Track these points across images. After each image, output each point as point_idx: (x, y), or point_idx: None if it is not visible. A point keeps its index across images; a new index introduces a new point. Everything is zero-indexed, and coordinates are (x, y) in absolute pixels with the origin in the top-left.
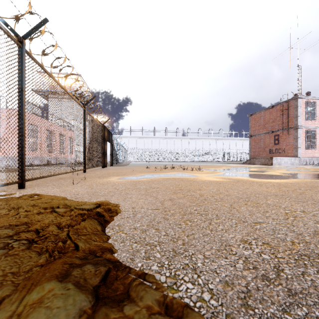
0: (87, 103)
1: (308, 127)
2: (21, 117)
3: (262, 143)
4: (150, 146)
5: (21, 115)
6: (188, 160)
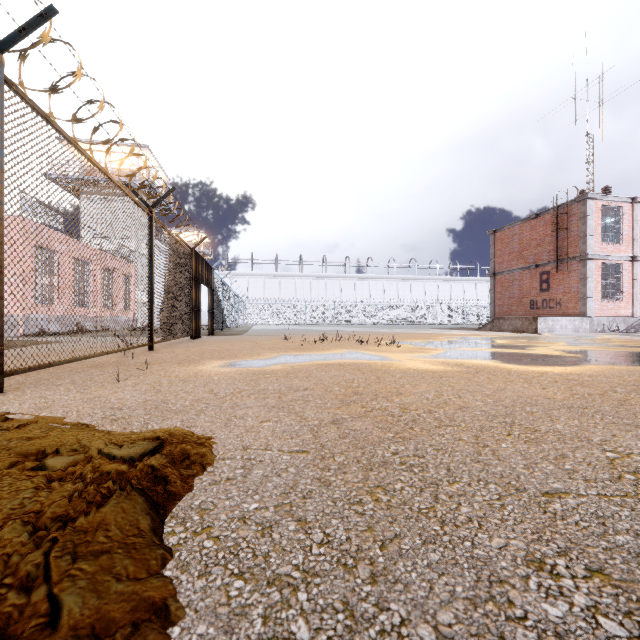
0: (156, 203)
1: (607, 257)
2: None
3: (517, 289)
4: (292, 293)
5: None
6: (368, 321)
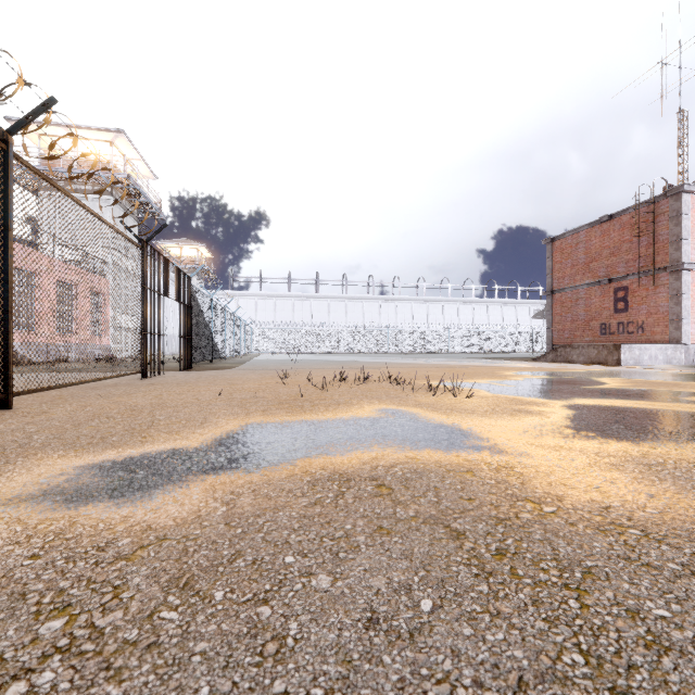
0: (17, 125)
1: None
2: None
3: (583, 310)
4: (307, 317)
5: None
6: (395, 349)
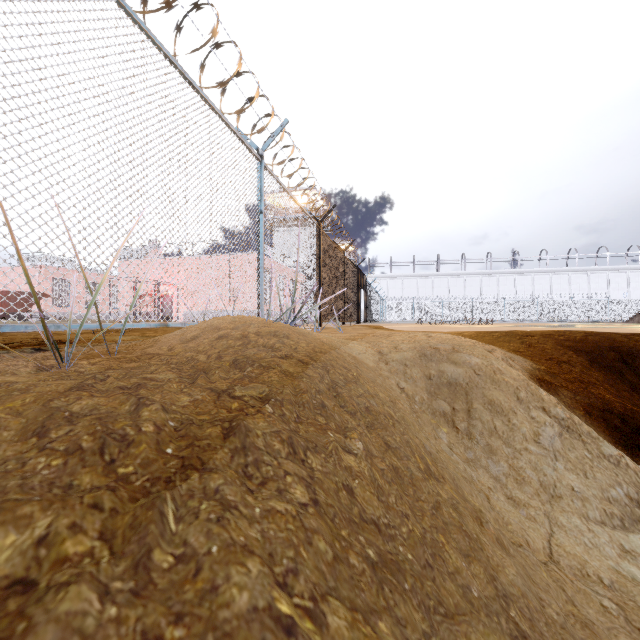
0: (346, 248)
1: None
2: (319, 277)
3: None
4: (429, 292)
5: (320, 275)
6: (511, 318)
